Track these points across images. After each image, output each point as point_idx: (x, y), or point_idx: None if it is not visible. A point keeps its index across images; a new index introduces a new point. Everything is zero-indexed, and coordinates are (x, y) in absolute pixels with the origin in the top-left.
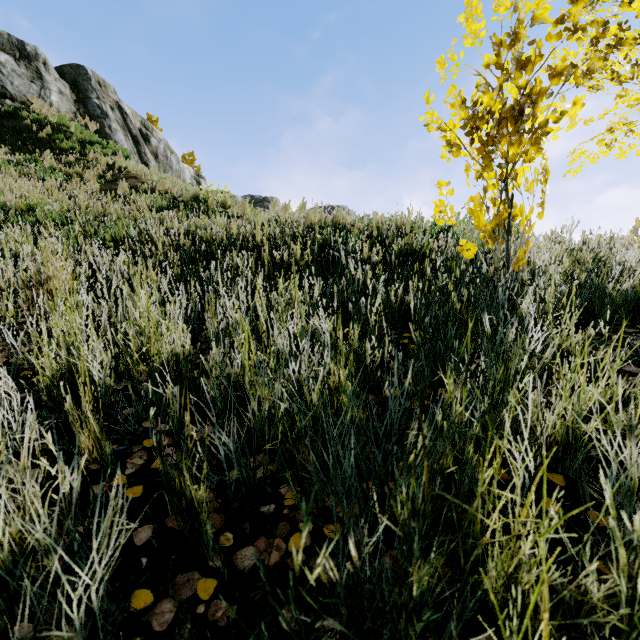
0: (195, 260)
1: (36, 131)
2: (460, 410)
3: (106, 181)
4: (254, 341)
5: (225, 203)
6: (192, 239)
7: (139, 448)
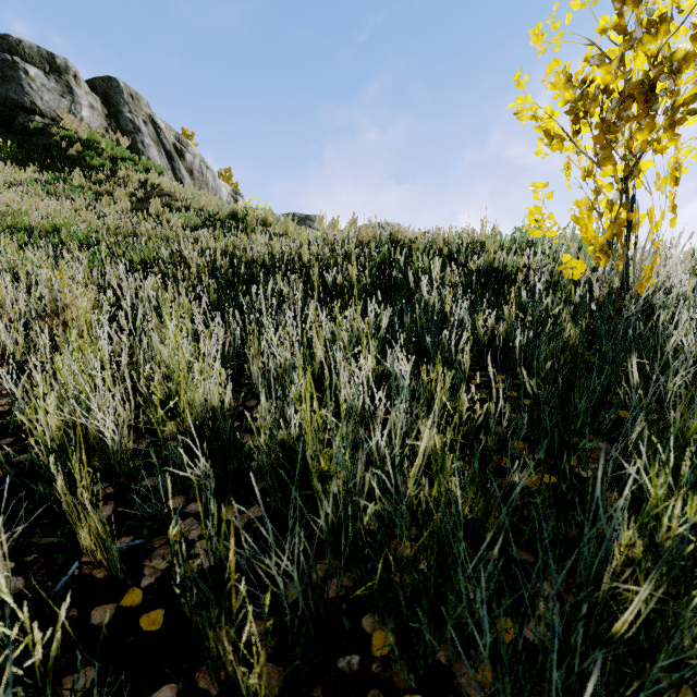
0: (233, 284)
1: (66, 148)
2: (679, 532)
3: (138, 199)
4: (329, 408)
5: (266, 220)
6: (230, 260)
7: (162, 542)
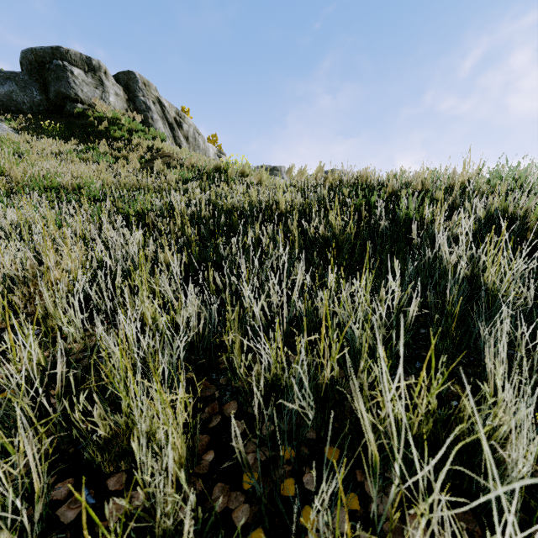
0: (215, 232)
1: (98, 126)
2: None
3: (146, 161)
4: None
5: (243, 172)
6: (213, 209)
7: None
